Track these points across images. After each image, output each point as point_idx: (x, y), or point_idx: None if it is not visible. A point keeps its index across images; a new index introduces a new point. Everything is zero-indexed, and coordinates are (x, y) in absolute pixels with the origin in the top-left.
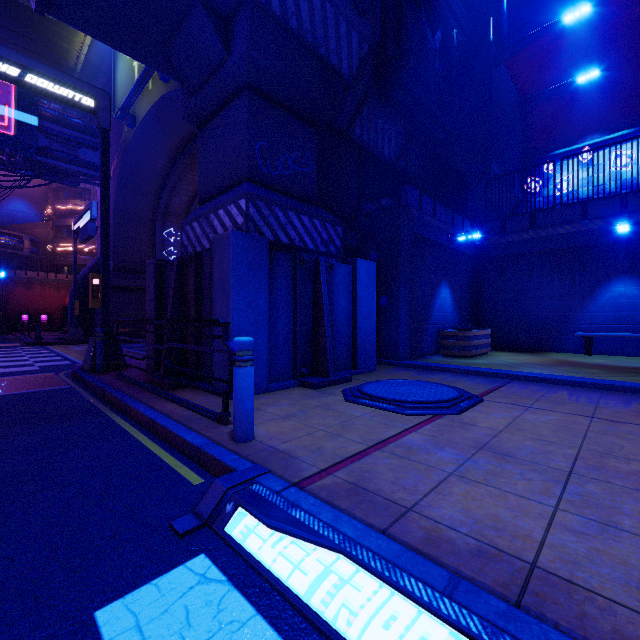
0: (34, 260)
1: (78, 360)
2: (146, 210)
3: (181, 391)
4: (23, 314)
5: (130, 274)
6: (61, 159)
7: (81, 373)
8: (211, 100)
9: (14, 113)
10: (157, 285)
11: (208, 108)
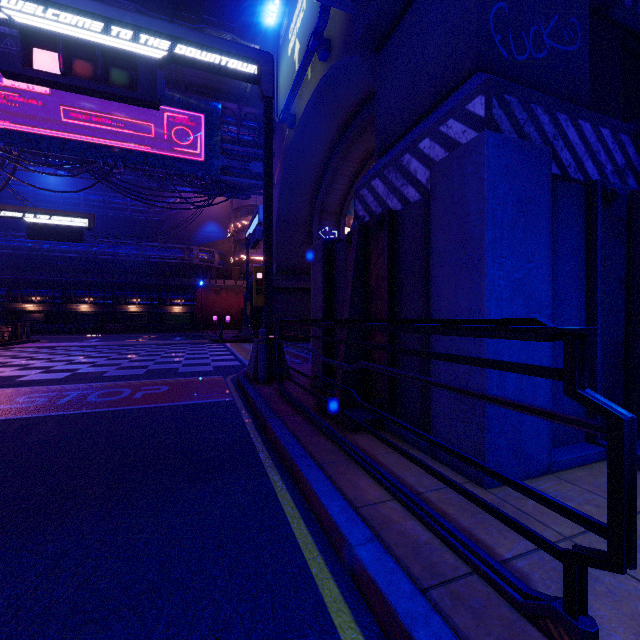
0: (221, 271)
1: (246, 361)
2: (304, 211)
3: (371, 439)
4: (214, 315)
5: (290, 275)
6: (237, 175)
7: (244, 382)
8: None
9: (204, 141)
10: (325, 273)
11: (395, 4)
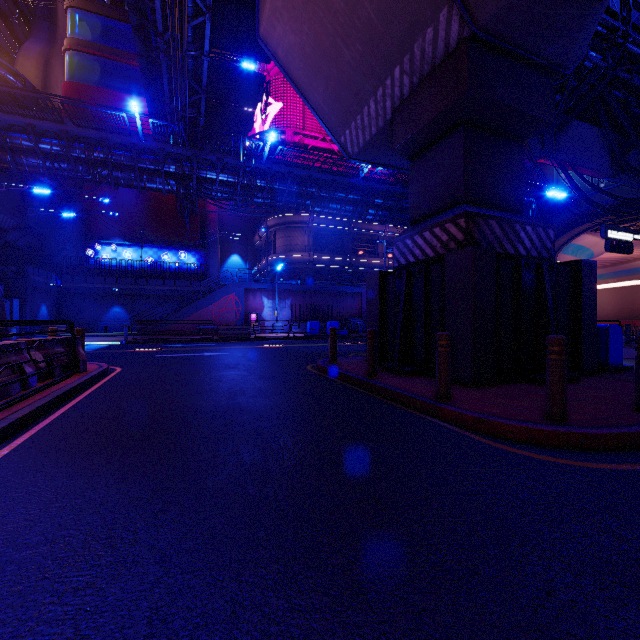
0: None
1: None
2: None
3: None
4: None
5: None
6: None
7: None
8: None
9: None
10: None
11: None
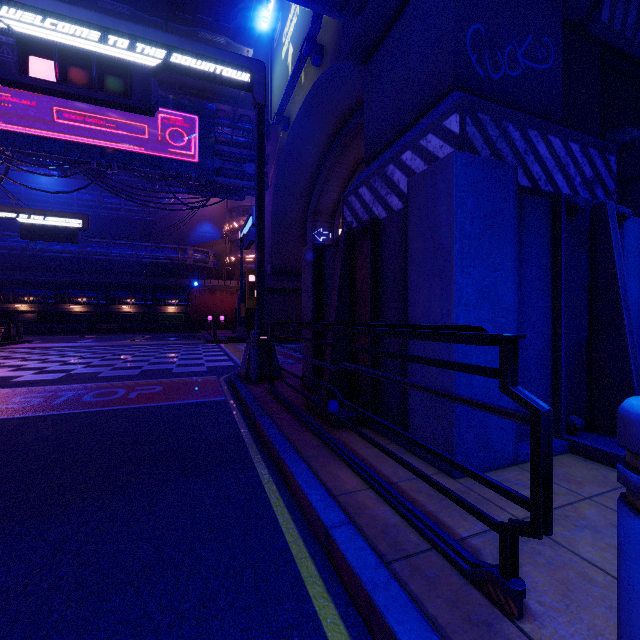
0: (216, 271)
1: (240, 361)
2: (298, 213)
3: (354, 435)
4: (209, 315)
5: (284, 276)
6: (231, 176)
7: (236, 382)
8: (387, 2)
9: (198, 142)
10: (315, 277)
11: (381, 20)
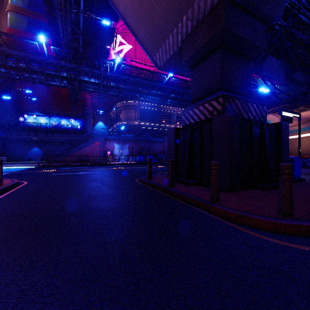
0: None
1: None
2: None
3: None
4: None
5: None
6: None
7: None
8: None
9: None
10: None
11: None
